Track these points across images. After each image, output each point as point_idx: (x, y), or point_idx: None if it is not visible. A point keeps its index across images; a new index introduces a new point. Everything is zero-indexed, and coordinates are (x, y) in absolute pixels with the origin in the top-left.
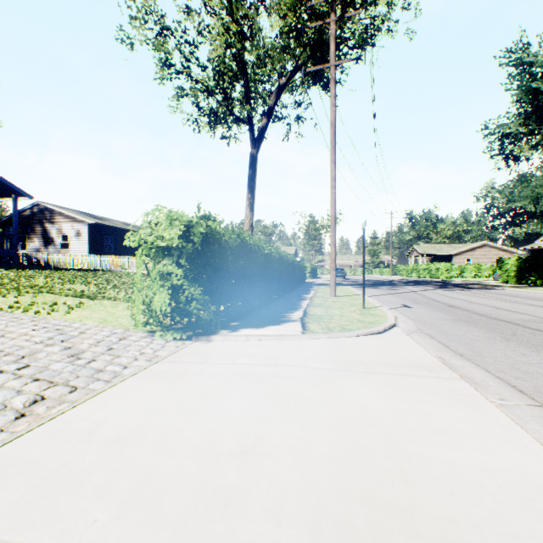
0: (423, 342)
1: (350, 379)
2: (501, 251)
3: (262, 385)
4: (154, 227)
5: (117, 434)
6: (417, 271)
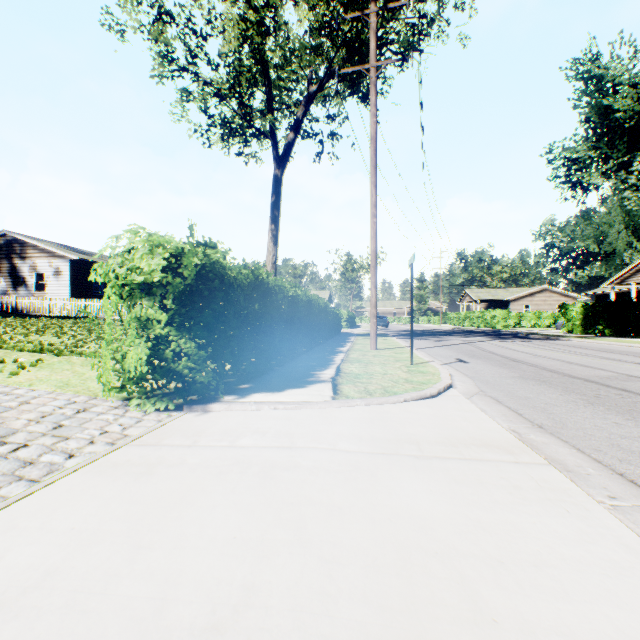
0: (489, 408)
1: (397, 469)
2: (562, 297)
3: (268, 483)
4: (127, 255)
5: (2, 592)
6: (470, 320)
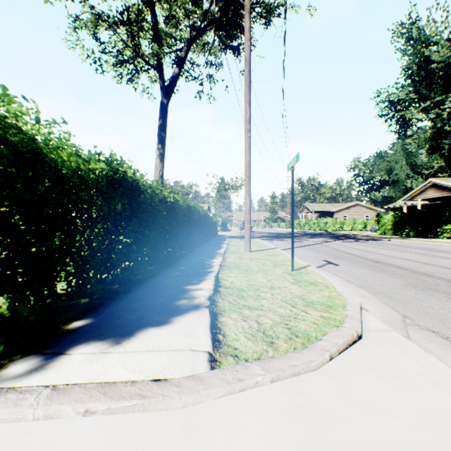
0: None
1: None
2: (368, 209)
3: None
4: None
5: None
6: (308, 225)
